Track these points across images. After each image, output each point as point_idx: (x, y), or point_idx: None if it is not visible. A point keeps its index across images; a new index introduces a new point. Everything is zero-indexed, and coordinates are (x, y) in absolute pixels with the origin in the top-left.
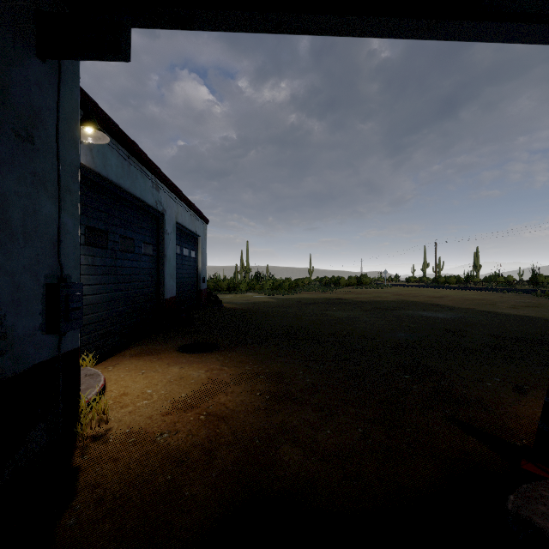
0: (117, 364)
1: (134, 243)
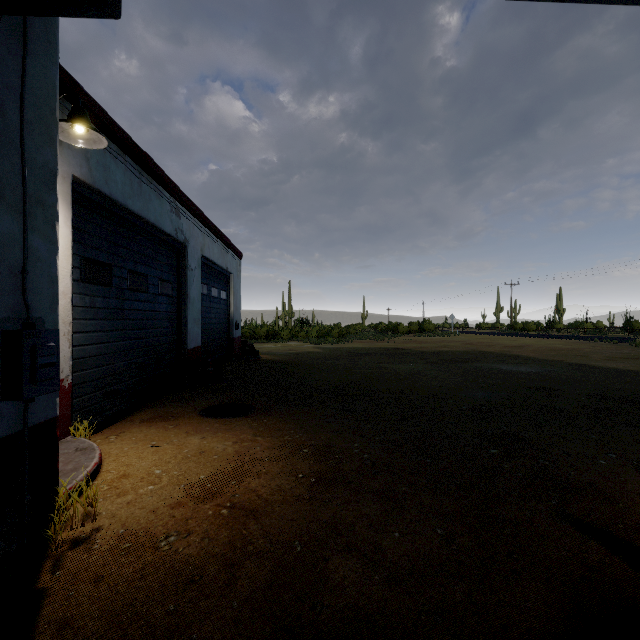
0: (121, 433)
1: (147, 280)
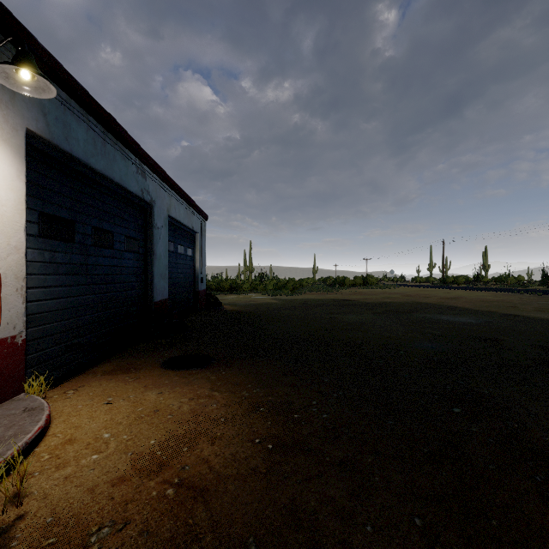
0: (80, 387)
1: (113, 237)
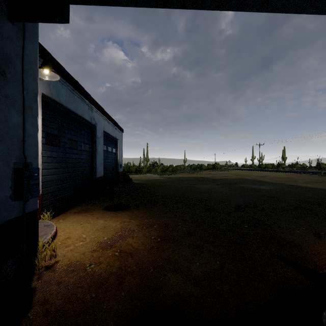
0: (65, 218)
1: (77, 143)
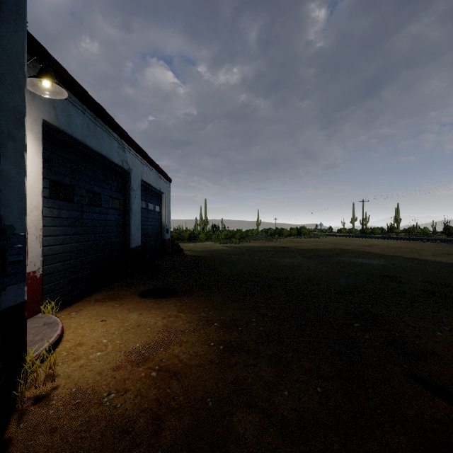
0: (80, 310)
1: (101, 197)
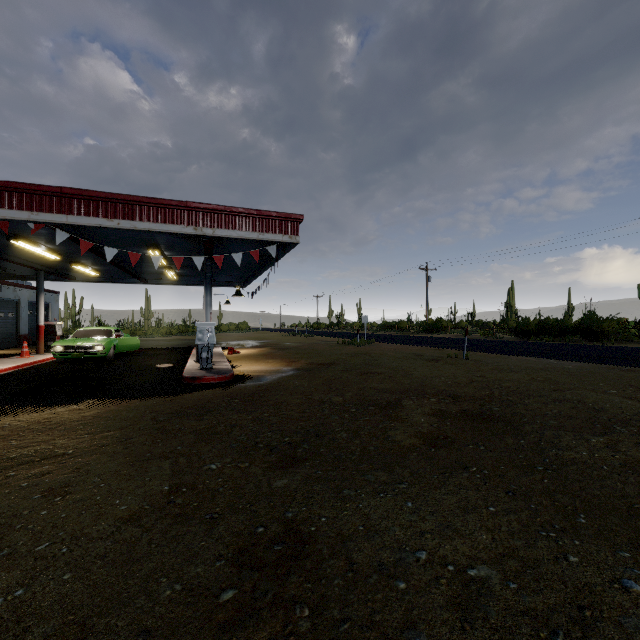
0: None
1: (4, 313)
